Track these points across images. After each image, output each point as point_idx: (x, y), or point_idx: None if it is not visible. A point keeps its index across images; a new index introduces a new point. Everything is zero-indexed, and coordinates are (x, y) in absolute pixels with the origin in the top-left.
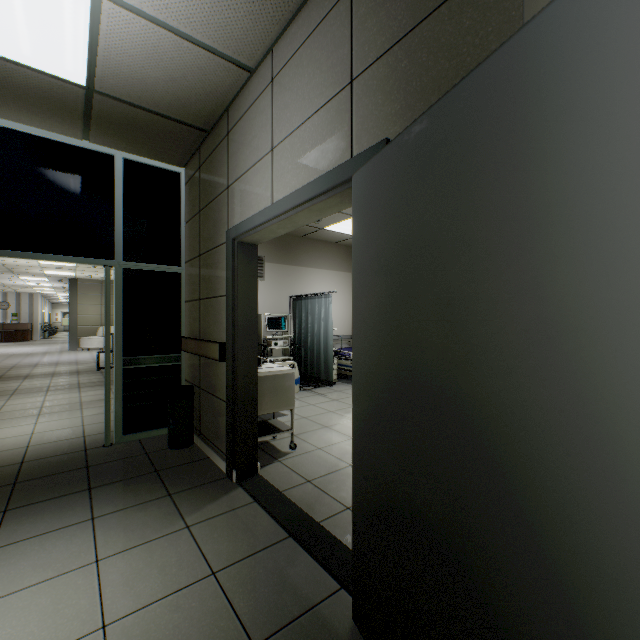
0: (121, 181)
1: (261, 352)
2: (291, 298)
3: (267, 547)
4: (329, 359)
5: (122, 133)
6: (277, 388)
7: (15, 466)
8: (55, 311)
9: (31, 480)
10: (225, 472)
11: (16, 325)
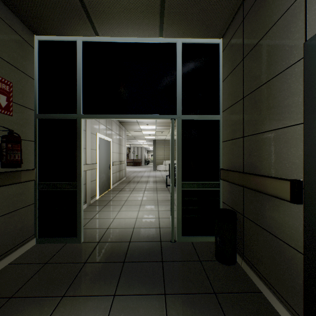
0: (180, 59)
1: None
2: None
3: None
4: None
5: (183, 15)
6: None
7: (126, 244)
8: (148, 154)
9: (131, 262)
10: None
11: (137, 159)
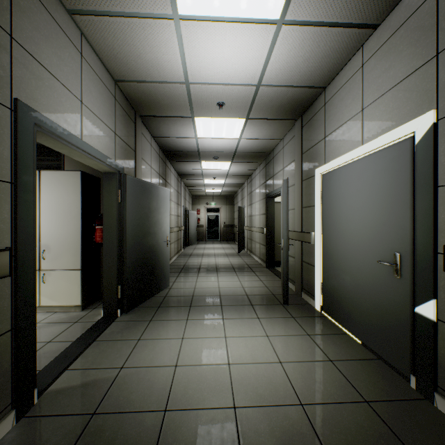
0: None
1: None
2: None
3: (110, 340)
4: None
5: None
6: None
7: None
8: None
9: None
10: (14, 424)
11: None
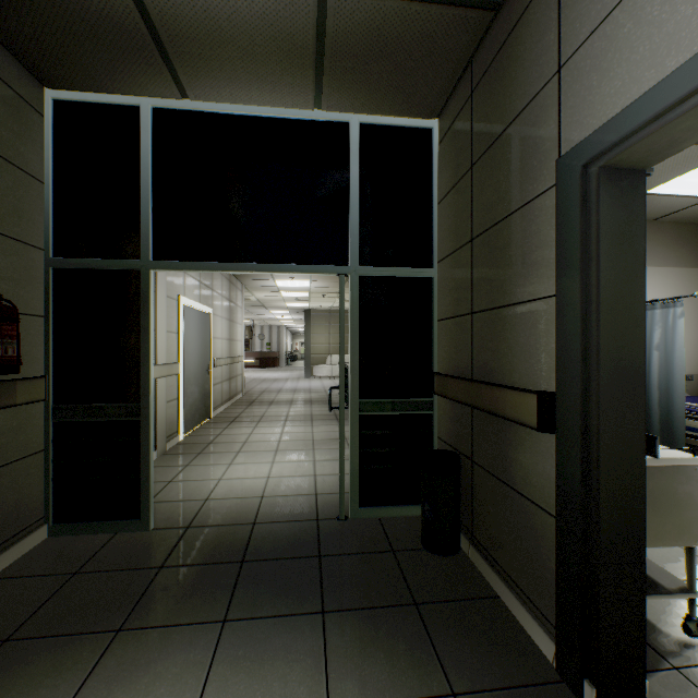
0: (357, 155)
1: None
2: None
3: None
4: (675, 419)
5: (360, 74)
6: (656, 496)
7: (246, 528)
8: (295, 341)
9: (258, 562)
10: (551, 662)
11: (268, 353)
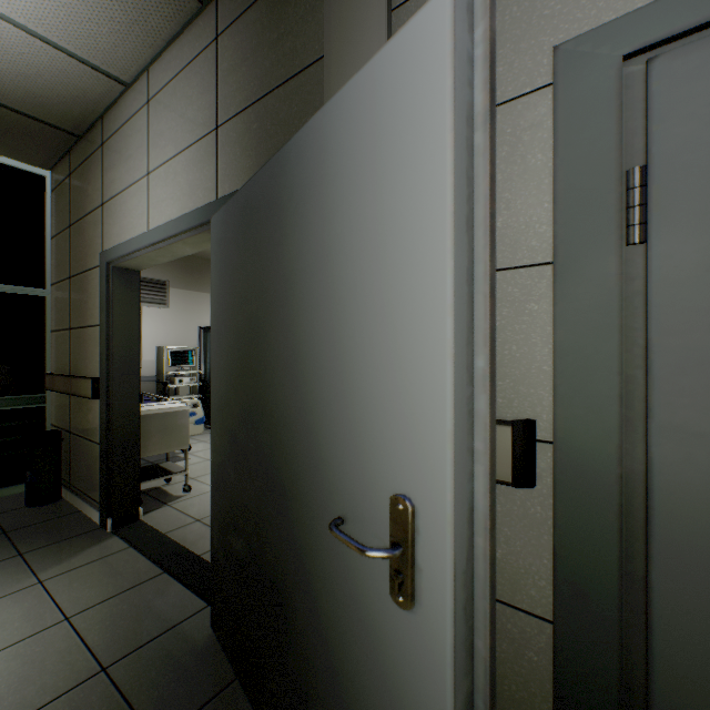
0: None
1: (162, 391)
2: (202, 329)
3: (136, 585)
4: None
5: None
6: (168, 427)
7: None
8: None
9: None
10: (99, 523)
11: None
